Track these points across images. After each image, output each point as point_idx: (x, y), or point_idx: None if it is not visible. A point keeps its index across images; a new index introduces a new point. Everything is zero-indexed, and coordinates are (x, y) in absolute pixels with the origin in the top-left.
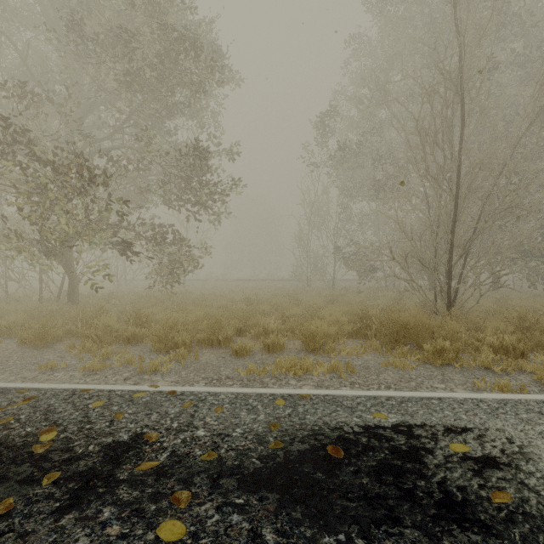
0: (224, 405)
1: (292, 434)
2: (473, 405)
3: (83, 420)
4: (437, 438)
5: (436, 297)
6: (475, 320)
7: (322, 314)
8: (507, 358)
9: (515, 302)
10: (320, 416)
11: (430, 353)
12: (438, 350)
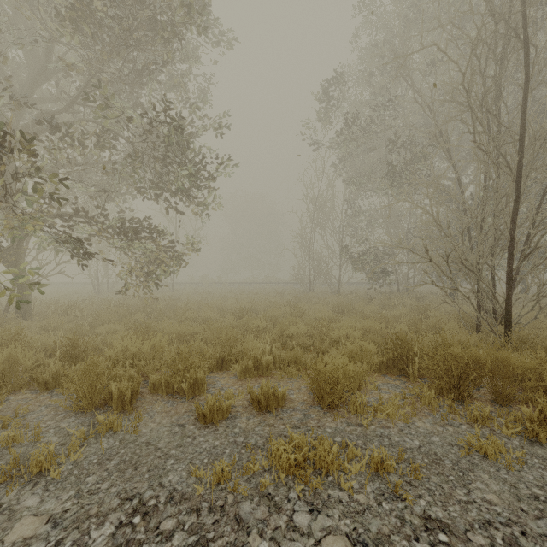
0: None
1: None
2: None
3: None
4: None
5: (479, 309)
6: None
7: (335, 334)
8: None
9: None
10: None
11: (534, 421)
12: None
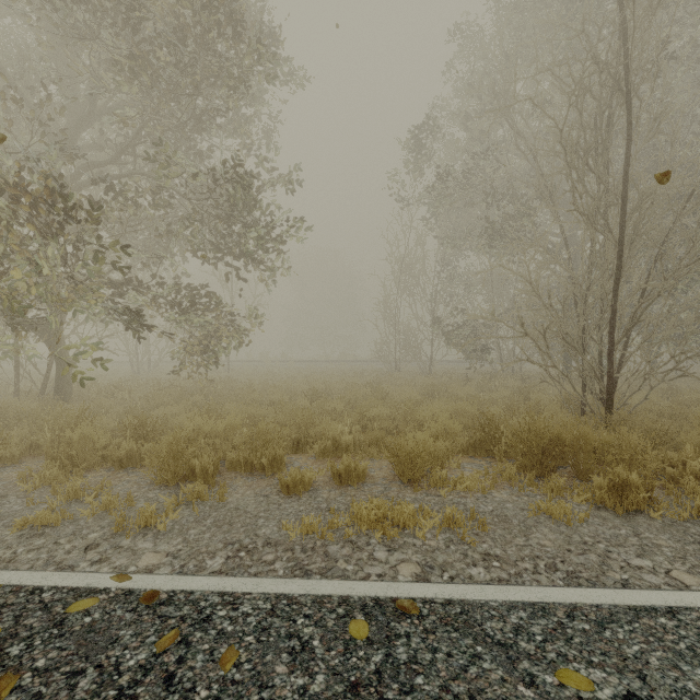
0: (245, 639)
1: None
2: None
3: None
4: None
5: (584, 389)
6: (653, 428)
7: (421, 416)
8: None
9: (693, 395)
10: (446, 680)
11: (604, 490)
12: (617, 486)
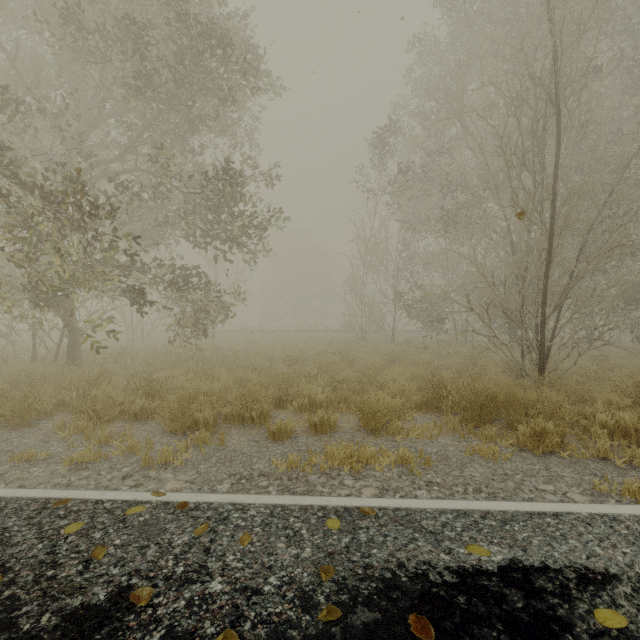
0: (254, 529)
1: (353, 589)
2: (605, 526)
3: (46, 559)
4: (570, 595)
5: (523, 356)
6: (576, 388)
7: (383, 378)
8: (627, 442)
9: (619, 361)
10: (392, 551)
11: (527, 436)
12: (537, 433)
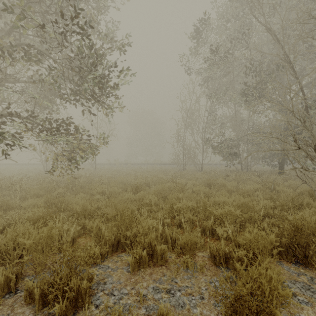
0: None
1: None
2: None
3: None
4: None
5: None
6: None
7: (218, 212)
8: None
9: None
10: None
11: None
12: None
